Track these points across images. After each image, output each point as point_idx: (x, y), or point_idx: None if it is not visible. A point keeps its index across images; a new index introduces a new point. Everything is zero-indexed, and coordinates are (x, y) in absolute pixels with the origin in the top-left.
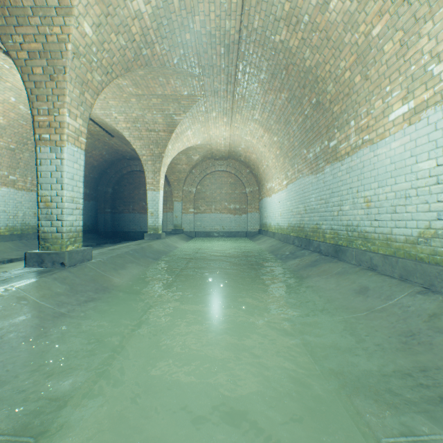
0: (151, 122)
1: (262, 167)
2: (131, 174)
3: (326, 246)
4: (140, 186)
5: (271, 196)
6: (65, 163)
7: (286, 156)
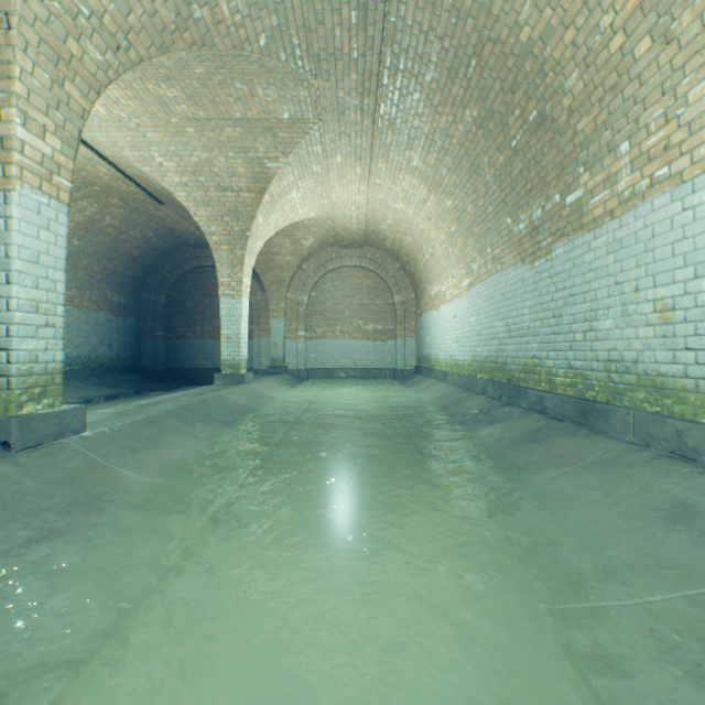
0: (225, 172)
1: (423, 257)
2: (199, 271)
3: (558, 401)
4: (214, 292)
5: (439, 308)
6: (14, 225)
7: (469, 235)
